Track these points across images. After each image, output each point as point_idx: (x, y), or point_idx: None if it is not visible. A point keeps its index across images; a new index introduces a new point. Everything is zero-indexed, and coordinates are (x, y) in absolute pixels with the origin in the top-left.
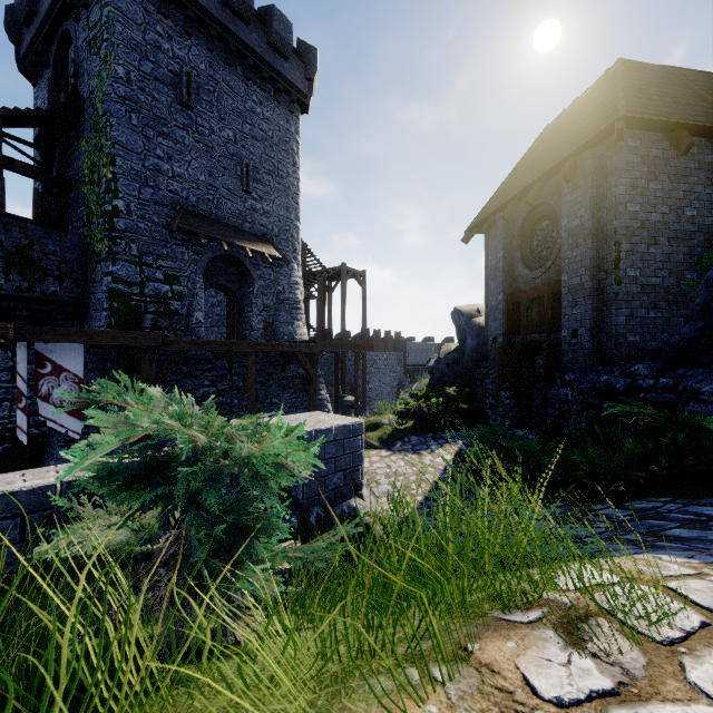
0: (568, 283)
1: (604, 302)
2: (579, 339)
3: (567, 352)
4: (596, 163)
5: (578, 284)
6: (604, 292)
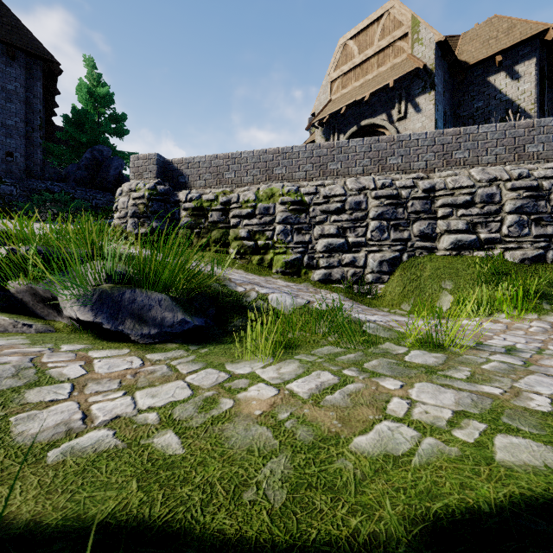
0: (3, 121)
1: (32, 144)
2: (15, 159)
3: (1, 164)
4: (26, 64)
5: (14, 126)
6: (32, 139)
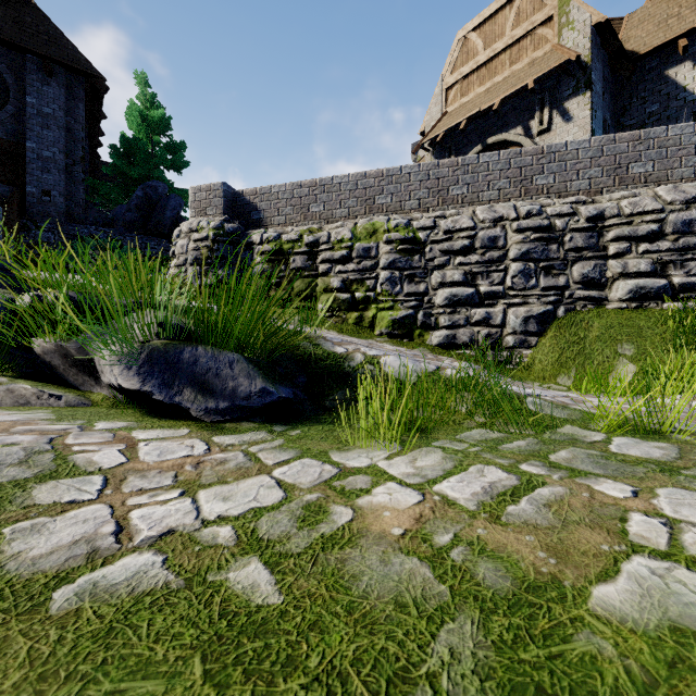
0: (39, 152)
1: (73, 181)
2: (53, 199)
3: (37, 206)
4: (65, 82)
5: (52, 158)
6: (73, 174)
